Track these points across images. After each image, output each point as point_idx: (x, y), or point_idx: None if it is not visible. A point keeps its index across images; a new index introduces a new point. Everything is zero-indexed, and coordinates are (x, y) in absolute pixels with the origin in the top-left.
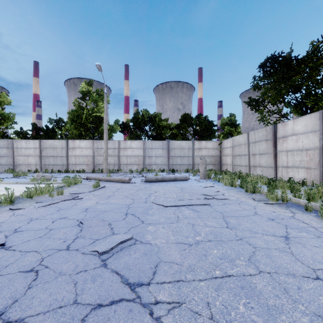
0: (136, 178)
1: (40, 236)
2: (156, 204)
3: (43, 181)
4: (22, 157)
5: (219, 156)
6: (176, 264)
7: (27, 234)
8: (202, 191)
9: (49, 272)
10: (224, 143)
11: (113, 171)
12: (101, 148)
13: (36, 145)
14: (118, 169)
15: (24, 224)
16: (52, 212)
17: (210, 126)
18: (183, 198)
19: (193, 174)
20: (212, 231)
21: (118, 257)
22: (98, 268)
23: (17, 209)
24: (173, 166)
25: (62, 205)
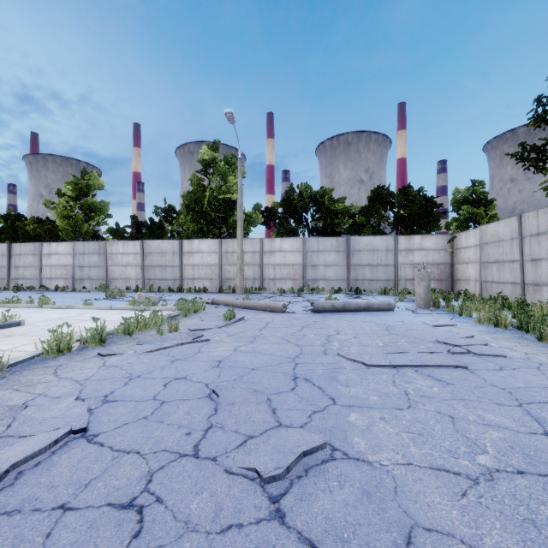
0: (294, 305)
1: (144, 417)
2: (348, 360)
3: (147, 307)
4: (119, 268)
5: (449, 263)
6: (463, 543)
7: (123, 410)
8: (434, 334)
9: (165, 518)
10: (461, 239)
11: (252, 290)
12: (232, 251)
13: (137, 249)
14: (260, 287)
15: (120, 387)
16: (162, 364)
17: (428, 207)
18: (401, 349)
19: (398, 298)
20: (513, 444)
21: (305, 495)
22: (267, 524)
23: (109, 355)
24: (357, 282)
25: (178, 350)
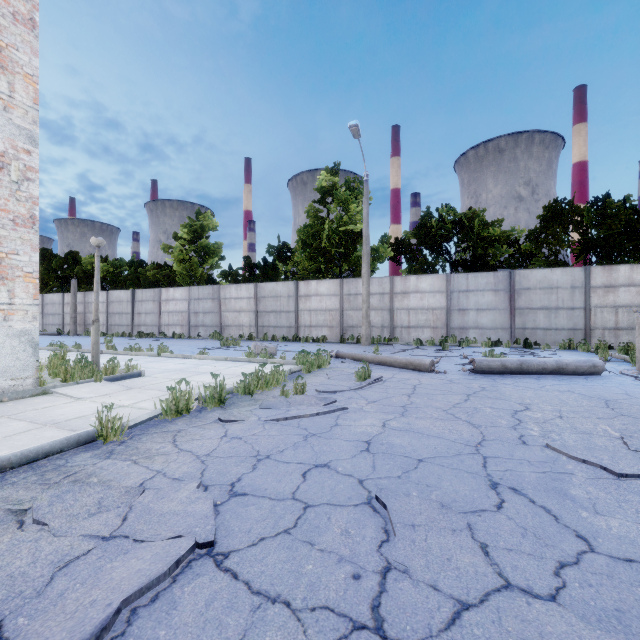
0: (441, 361)
1: (286, 530)
2: (571, 458)
3: (264, 359)
4: (232, 314)
5: None
6: None
7: (256, 512)
8: None
9: None
10: None
11: (380, 341)
12: (355, 293)
13: (250, 293)
14: (390, 337)
15: (248, 472)
16: (294, 440)
17: None
18: None
19: (599, 356)
20: None
21: None
22: None
23: (230, 421)
24: (525, 332)
25: (309, 421)
